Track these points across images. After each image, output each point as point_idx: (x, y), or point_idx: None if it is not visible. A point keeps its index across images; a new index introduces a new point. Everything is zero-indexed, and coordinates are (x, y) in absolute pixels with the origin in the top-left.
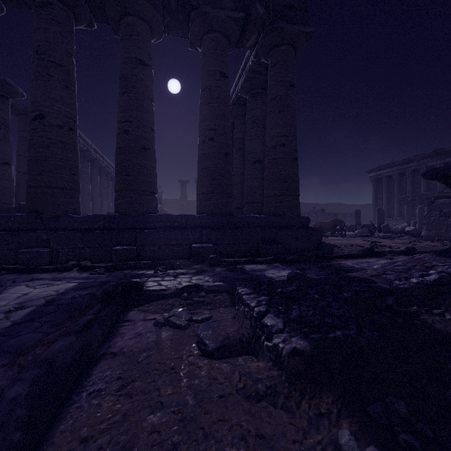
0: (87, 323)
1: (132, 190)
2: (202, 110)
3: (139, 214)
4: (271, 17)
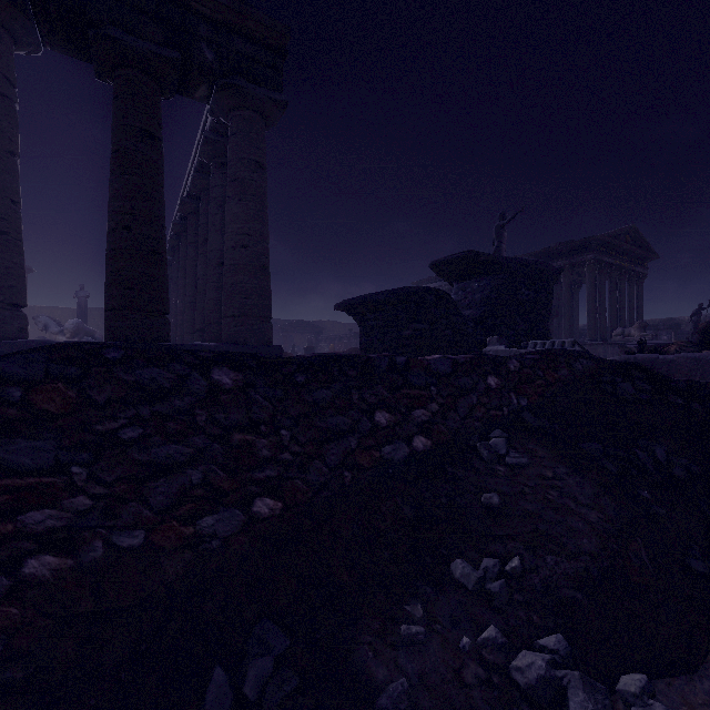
0: None
1: None
2: (113, 182)
3: None
4: (225, 68)
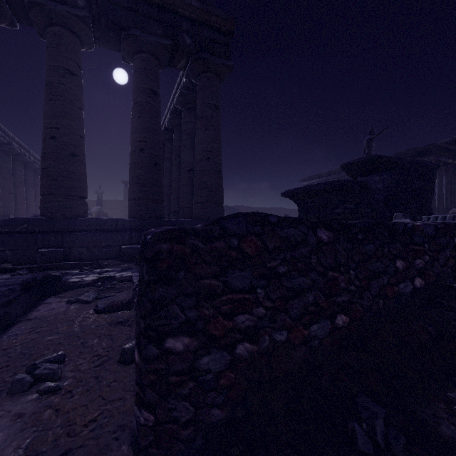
0: (7, 301)
1: (59, 195)
2: (133, 122)
3: (66, 218)
4: (197, 48)
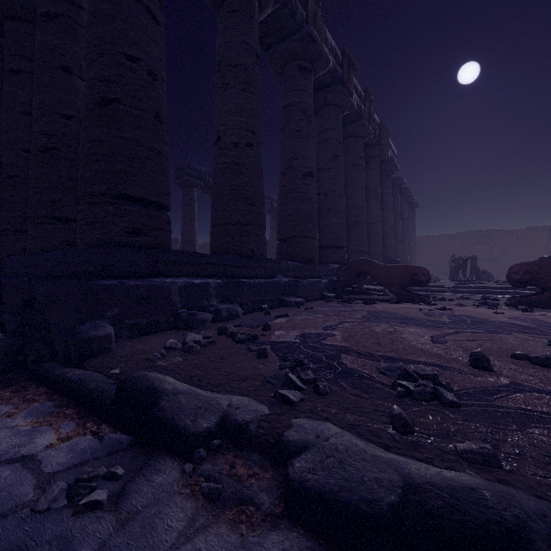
0: None
1: None
2: None
3: None
4: None
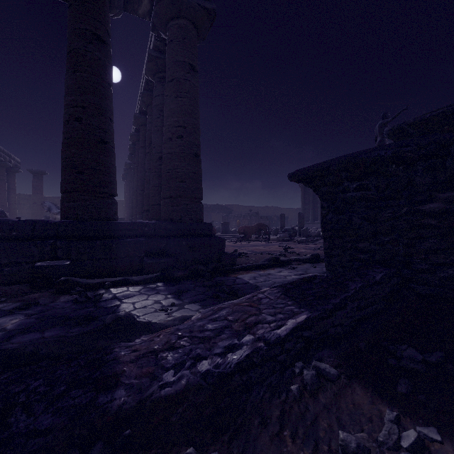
0: None
1: None
2: (66, 79)
3: None
4: None
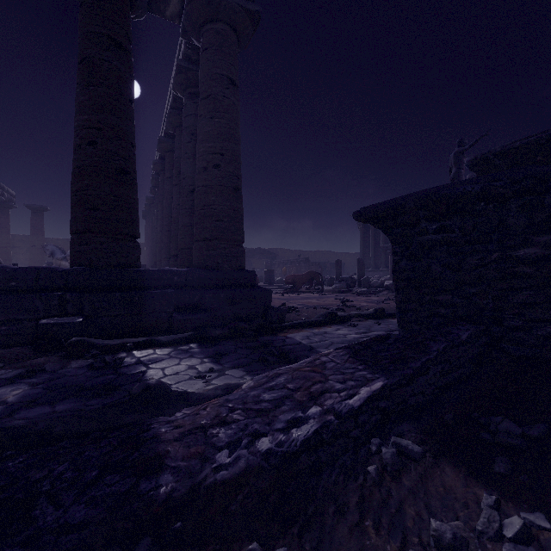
0: None
1: None
2: (78, 94)
3: None
4: None
